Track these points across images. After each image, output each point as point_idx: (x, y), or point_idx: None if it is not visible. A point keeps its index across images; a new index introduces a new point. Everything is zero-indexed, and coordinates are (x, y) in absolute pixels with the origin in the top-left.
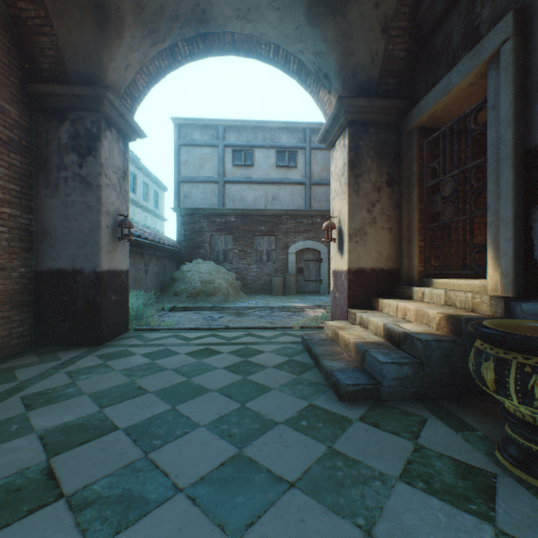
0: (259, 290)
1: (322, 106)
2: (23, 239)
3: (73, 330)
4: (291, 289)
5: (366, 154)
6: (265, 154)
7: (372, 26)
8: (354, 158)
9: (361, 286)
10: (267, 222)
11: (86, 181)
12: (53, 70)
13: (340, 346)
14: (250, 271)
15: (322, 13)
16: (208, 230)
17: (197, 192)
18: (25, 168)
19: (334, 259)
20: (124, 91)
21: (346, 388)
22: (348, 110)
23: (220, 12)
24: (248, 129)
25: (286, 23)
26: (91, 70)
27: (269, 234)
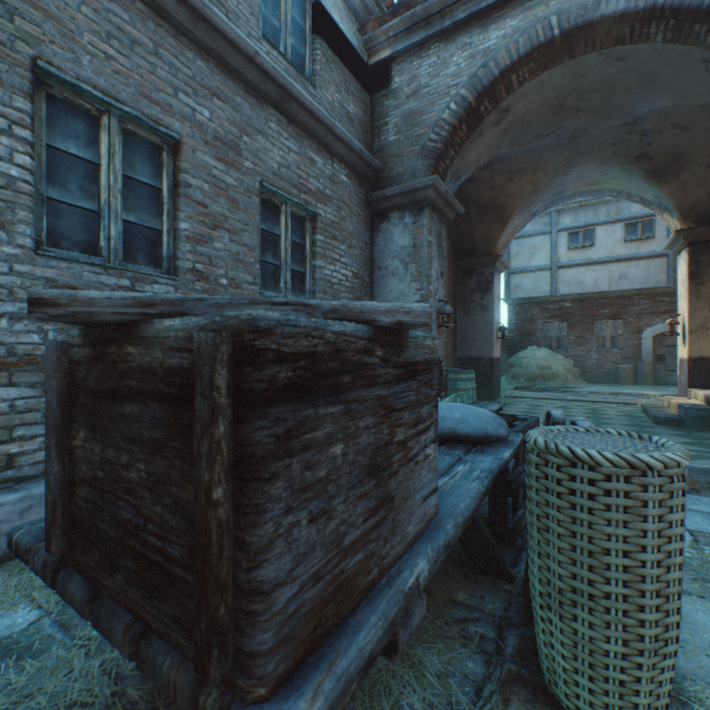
0: (600, 379)
1: (666, 222)
2: (455, 341)
3: (477, 391)
4: (644, 379)
5: (706, 266)
6: (608, 230)
7: (706, 178)
8: (693, 270)
9: (702, 371)
10: (611, 304)
11: (484, 307)
12: (468, 250)
13: (670, 409)
14: (588, 358)
15: (656, 182)
16: (539, 318)
17: (527, 281)
18: (455, 304)
19: (679, 349)
20: (502, 247)
21: (659, 419)
22: (686, 236)
23: (572, 187)
24: (586, 208)
25: (626, 184)
26: (489, 246)
27: (613, 317)
